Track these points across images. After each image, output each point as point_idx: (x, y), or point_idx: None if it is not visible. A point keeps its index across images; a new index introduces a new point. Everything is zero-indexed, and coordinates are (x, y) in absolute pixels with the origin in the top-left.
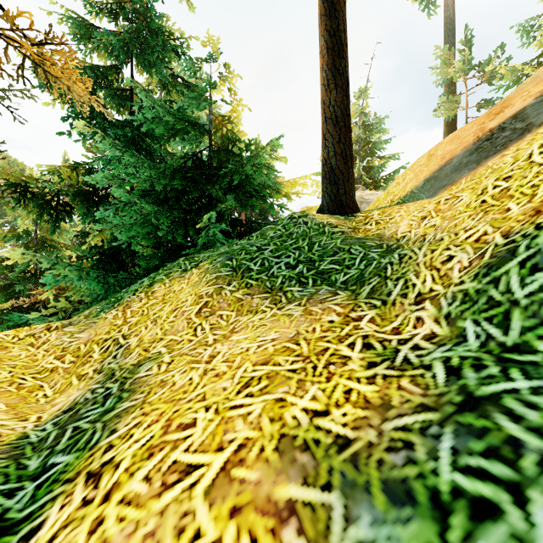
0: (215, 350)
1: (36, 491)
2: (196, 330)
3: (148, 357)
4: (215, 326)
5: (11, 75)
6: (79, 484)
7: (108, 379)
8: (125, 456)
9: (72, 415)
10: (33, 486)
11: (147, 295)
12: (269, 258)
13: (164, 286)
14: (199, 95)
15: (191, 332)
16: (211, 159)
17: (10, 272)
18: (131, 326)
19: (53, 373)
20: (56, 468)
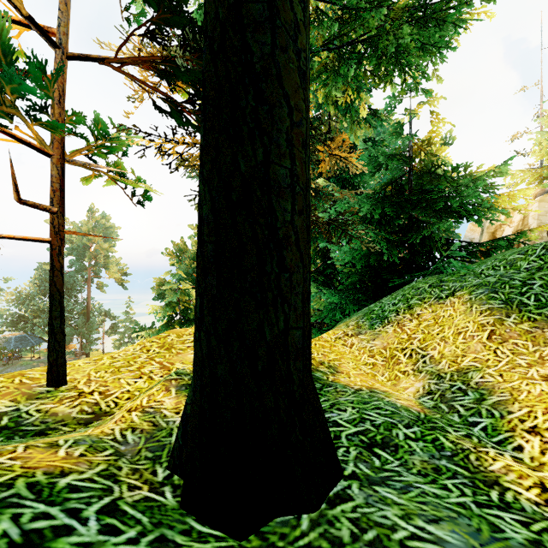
0: (541, 372)
1: (485, 432)
2: (496, 352)
3: (464, 368)
4: (514, 351)
5: (329, 175)
6: (523, 433)
7: (440, 378)
8: (547, 426)
9: (441, 397)
10: (477, 429)
11: (414, 317)
12: (542, 294)
13: (426, 310)
14: (400, 127)
15: (491, 353)
16: (411, 182)
17: None
18: (420, 341)
19: (375, 366)
20: (483, 424)
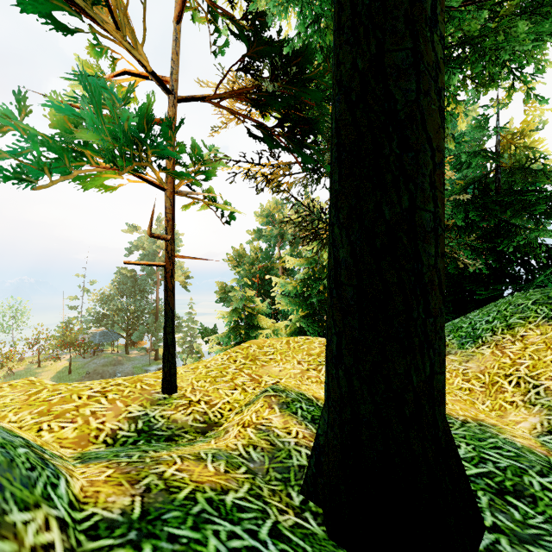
0: None
1: None
2: None
3: None
4: None
5: None
6: None
7: None
8: None
9: None
10: None
11: (516, 338)
12: None
13: (532, 332)
14: (485, 120)
15: None
16: (499, 181)
17: (307, 289)
18: (528, 368)
19: (472, 392)
20: None
